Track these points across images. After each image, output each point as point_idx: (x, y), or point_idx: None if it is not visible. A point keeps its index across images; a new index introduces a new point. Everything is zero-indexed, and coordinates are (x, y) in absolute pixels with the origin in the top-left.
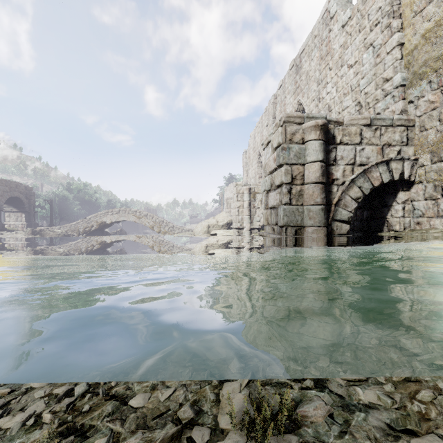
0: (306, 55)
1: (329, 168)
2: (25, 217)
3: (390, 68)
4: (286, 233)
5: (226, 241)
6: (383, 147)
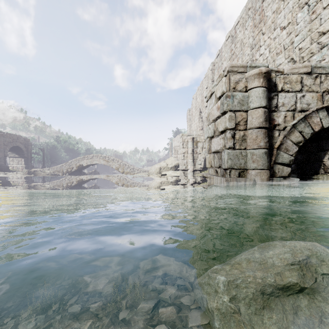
0: (240, 26)
1: (270, 114)
2: (24, 161)
3: (326, 22)
4: (230, 175)
5: (174, 180)
6: (323, 93)
